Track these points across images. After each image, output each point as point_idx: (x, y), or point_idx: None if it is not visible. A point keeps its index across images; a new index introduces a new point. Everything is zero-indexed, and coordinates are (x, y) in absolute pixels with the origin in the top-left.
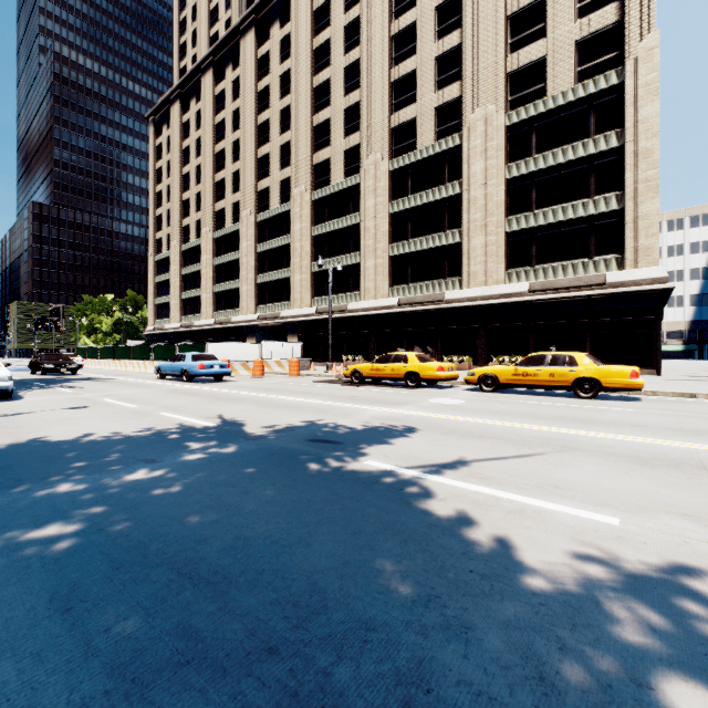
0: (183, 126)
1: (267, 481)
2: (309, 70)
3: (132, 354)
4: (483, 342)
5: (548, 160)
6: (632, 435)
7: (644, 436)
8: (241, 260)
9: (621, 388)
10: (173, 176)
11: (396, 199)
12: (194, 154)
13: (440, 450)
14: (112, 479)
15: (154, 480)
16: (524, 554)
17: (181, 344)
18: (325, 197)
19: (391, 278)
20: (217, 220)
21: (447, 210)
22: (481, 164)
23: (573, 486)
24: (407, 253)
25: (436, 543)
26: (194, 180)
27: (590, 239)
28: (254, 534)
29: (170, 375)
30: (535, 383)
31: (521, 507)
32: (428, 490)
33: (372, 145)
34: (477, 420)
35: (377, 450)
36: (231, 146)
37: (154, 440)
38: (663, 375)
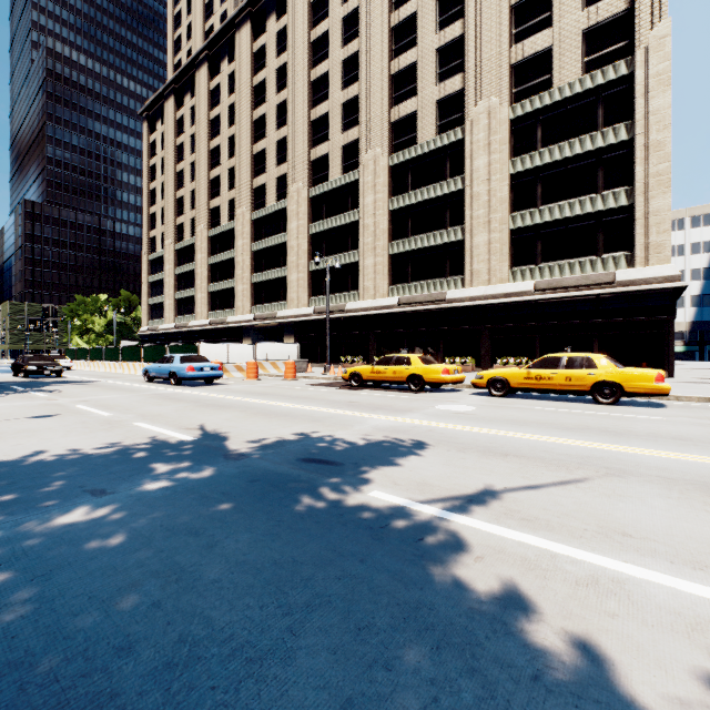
0: (177, 122)
1: (241, 526)
2: (306, 63)
3: (121, 355)
4: (487, 343)
5: (554, 154)
6: (680, 451)
7: (695, 453)
8: (237, 259)
9: (645, 393)
10: (167, 173)
11: (396, 196)
12: (188, 150)
13: (461, 475)
14: (37, 523)
15: (92, 524)
16: (632, 679)
17: (172, 345)
18: (323, 194)
19: (390, 277)
20: (212, 218)
21: (449, 207)
22: (485, 158)
23: (646, 532)
24: (407, 251)
25: (486, 653)
26: (188, 177)
27: (598, 236)
28: (208, 633)
29: (158, 378)
30: (550, 387)
31: (591, 572)
32: (456, 541)
33: (371, 140)
34: (495, 432)
35: (384, 475)
36: (227, 142)
37: (114, 461)
38: (675, 377)
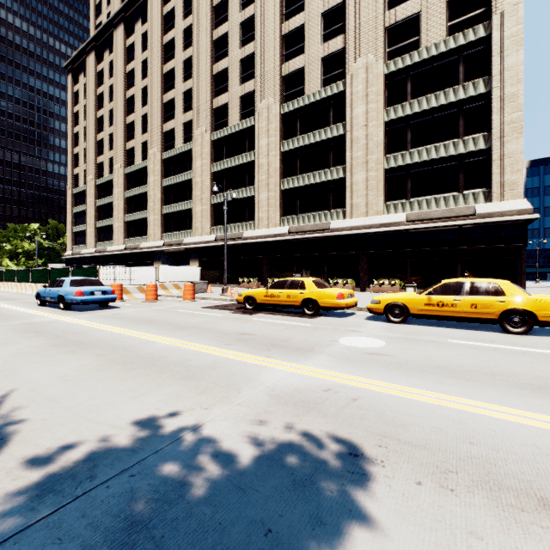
0: (97, 75)
1: None
2: (209, 24)
3: (31, 277)
4: (365, 266)
5: (422, 105)
6: None
7: None
8: (149, 193)
9: None
10: (88, 118)
11: (286, 139)
12: (107, 99)
13: None
14: None
15: None
16: None
17: (75, 268)
18: (224, 137)
19: (281, 209)
20: (128, 158)
21: (332, 149)
22: (363, 107)
23: None
24: (296, 187)
25: None
26: (107, 122)
27: (459, 175)
28: None
29: (49, 302)
30: (453, 314)
31: None
32: None
33: (265, 91)
34: (450, 403)
35: None
36: (140, 92)
37: None
38: None
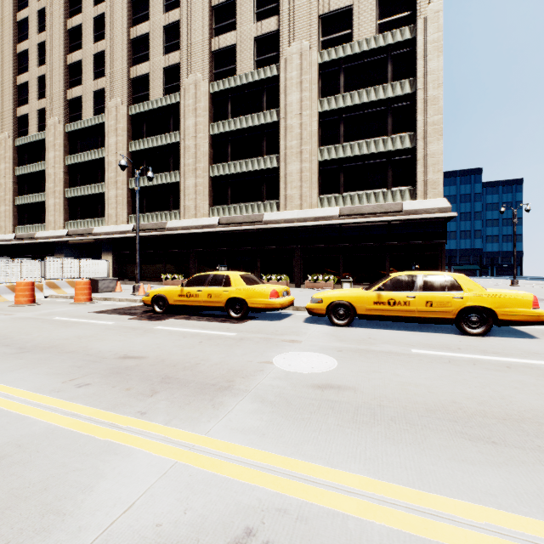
0: None
1: None
2: None
3: None
4: (299, 261)
5: (354, 99)
6: None
7: None
8: (48, 171)
9: (522, 321)
10: None
11: (216, 122)
12: None
13: None
14: None
15: None
16: None
17: None
18: (144, 113)
19: (211, 198)
20: (19, 127)
21: (265, 136)
22: (297, 95)
23: None
24: (227, 175)
25: None
26: None
27: (388, 172)
28: None
29: None
30: (406, 314)
31: None
32: None
33: (192, 65)
34: None
35: None
36: (36, 48)
37: None
38: None
